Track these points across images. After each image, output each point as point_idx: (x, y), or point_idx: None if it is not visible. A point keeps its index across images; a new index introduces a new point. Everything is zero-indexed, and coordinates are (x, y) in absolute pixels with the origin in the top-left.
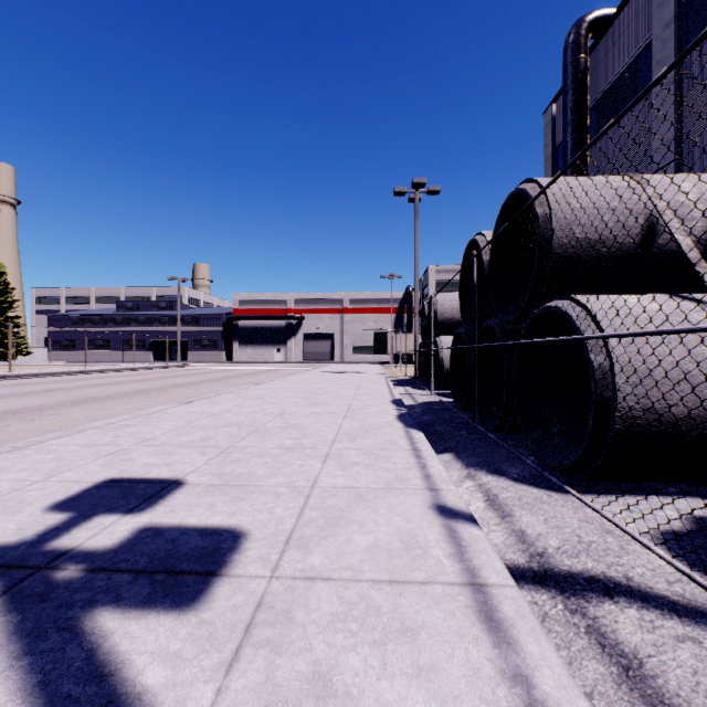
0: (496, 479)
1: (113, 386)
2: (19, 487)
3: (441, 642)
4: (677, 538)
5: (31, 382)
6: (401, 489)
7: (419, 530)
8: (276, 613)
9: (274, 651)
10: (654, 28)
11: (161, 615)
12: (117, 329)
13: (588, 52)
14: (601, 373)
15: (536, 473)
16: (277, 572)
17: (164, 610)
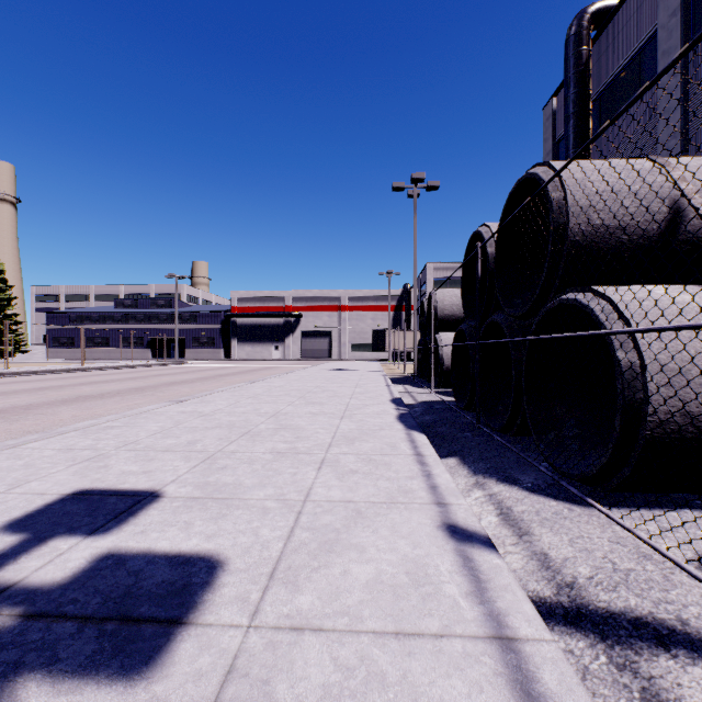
0: (508, 489)
1: (107, 383)
2: None
3: None
4: None
5: (25, 380)
6: (405, 504)
7: (428, 559)
8: (251, 685)
9: None
10: (659, 17)
11: (102, 688)
12: (116, 327)
13: (590, 44)
14: (629, 373)
15: (551, 481)
16: (257, 619)
17: (107, 679)
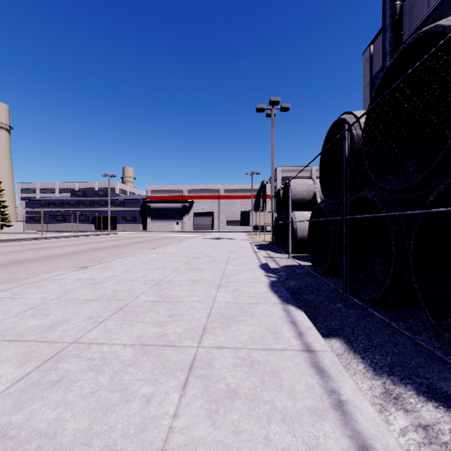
0: (449, 420)
1: (49, 249)
2: None
3: None
4: None
5: None
6: None
7: None
8: None
9: None
10: None
11: None
12: (71, 209)
13: None
14: None
15: None
16: None
17: None
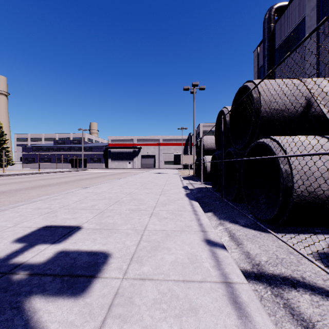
0: (234, 226)
1: (51, 179)
2: (0, 230)
3: (210, 315)
4: (325, 256)
5: (13, 178)
6: (188, 231)
7: (197, 253)
8: (125, 299)
9: (123, 321)
10: (306, 11)
11: (65, 300)
12: (54, 153)
13: (275, 22)
14: (286, 174)
15: (253, 222)
16: (126, 276)
17: (67, 297)
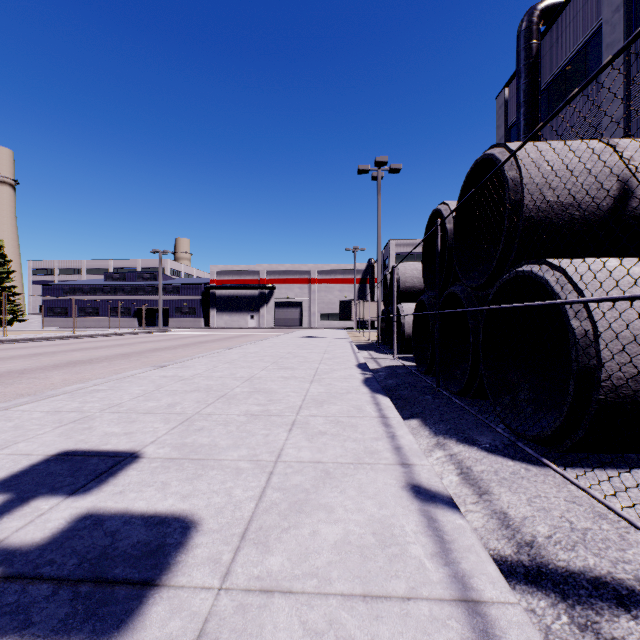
0: (468, 450)
1: (96, 350)
2: None
3: None
4: None
5: (21, 347)
6: (371, 465)
7: (394, 519)
8: None
9: None
10: (604, 13)
11: None
12: (105, 298)
13: (539, 38)
14: (583, 340)
15: (508, 442)
16: (228, 581)
17: None
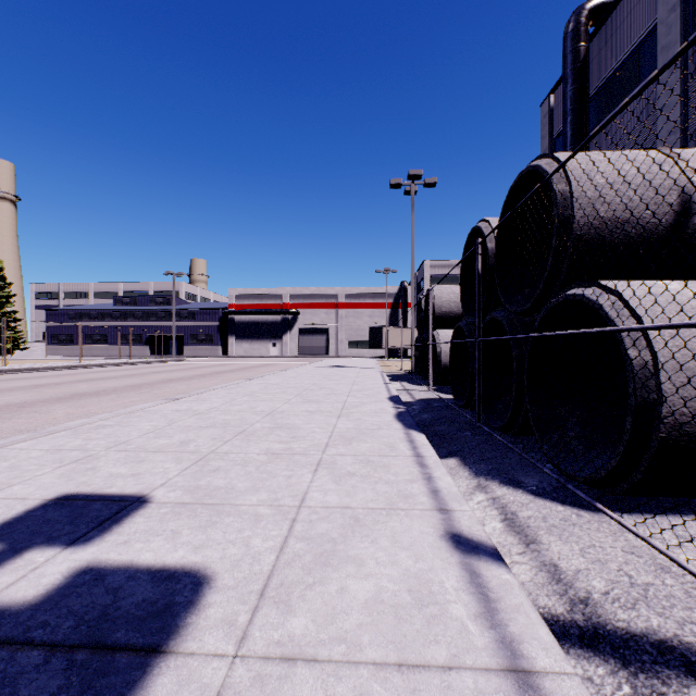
0: (512, 493)
1: (104, 381)
2: None
3: None
4: None
5: (22, 377)
6: (405, 510)
7: (432, 573)
8: None
9: None
10: (658, 12)
11: None
12: (114, 324)
13: (588, 40)
14: (642, 372)
15: (557, 484)
16: (244, 647)
17: None
